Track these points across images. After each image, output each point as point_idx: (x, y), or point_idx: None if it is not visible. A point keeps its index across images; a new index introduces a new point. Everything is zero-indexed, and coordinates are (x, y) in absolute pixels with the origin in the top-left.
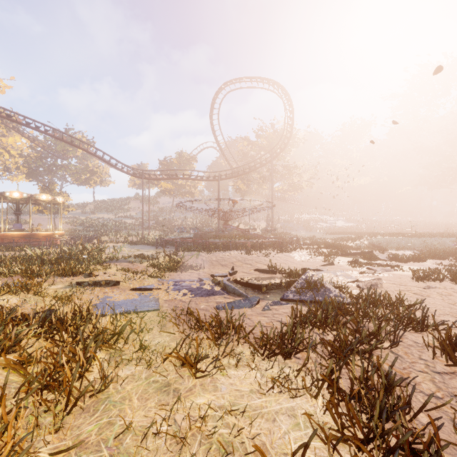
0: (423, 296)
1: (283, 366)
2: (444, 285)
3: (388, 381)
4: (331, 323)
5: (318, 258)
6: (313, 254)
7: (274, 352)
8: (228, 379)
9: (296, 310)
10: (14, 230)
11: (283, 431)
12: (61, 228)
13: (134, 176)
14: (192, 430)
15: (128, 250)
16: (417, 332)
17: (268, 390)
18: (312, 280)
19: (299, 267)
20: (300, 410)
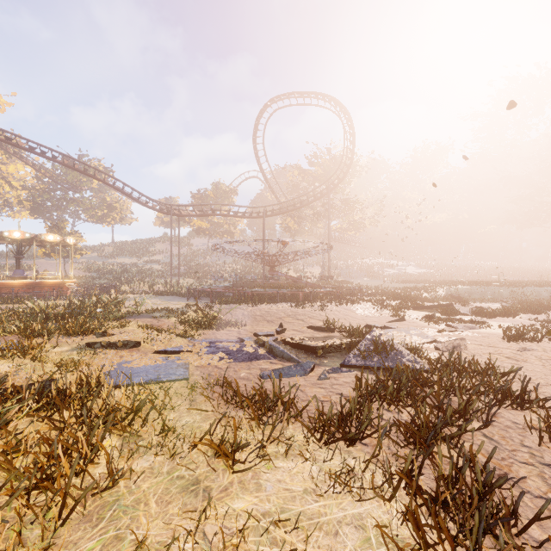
0: (518, 361)
1: (347, 456)
2: (543, 346)
3: (487, 480)
4: (406, 397)
5: (386, 312)
6: (379, 307)
7: (334, 436)
8: (275, 474)
9: (361, 379)
10: (15, 278)
11: (348, 550)
12: (71, 275)
13: (161, 211)
14: (227, 549)
15: (153, 302)
16: (515, 409)
17: (327, 490)
18: (380, 341)
19: (362, 323)
20: (370, 519)
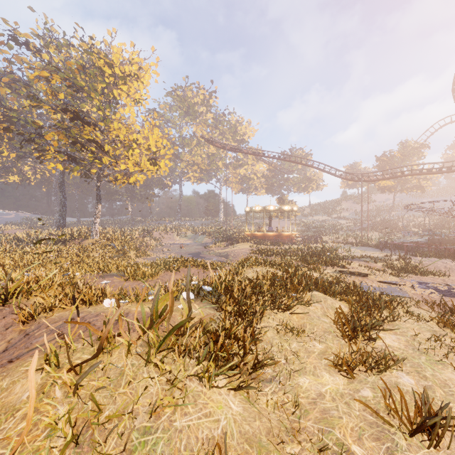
0: None
1: None
2: None
3: None
4: None
5: None
6: None
7: None
8: None
9: None
10: (268, 231)
11: None
12: (295, 229)
13: (352, 180)
14: None
15: (353, 250)
16: None
17: None
18: None
19: None
20: None
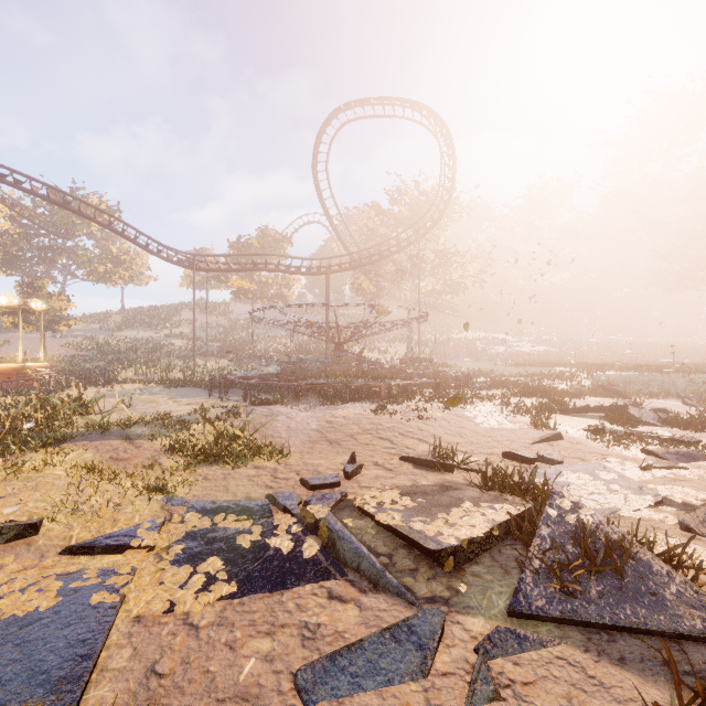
0: None
1: None
2: None
3: None
4: None
5: (520, 418)
6: (508, 410)
7: None
8: None
9: None
10: None
11: None
12: (40, 356)
13: (180, 264)
14: None
15: (153, 399)
16: None
17: None
18: (582, 527)
19: (494, 446)
20: None
